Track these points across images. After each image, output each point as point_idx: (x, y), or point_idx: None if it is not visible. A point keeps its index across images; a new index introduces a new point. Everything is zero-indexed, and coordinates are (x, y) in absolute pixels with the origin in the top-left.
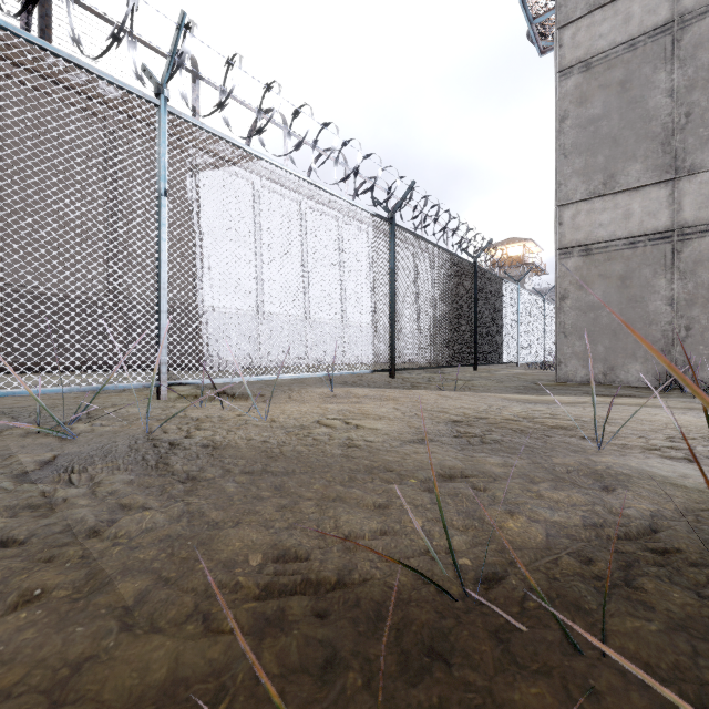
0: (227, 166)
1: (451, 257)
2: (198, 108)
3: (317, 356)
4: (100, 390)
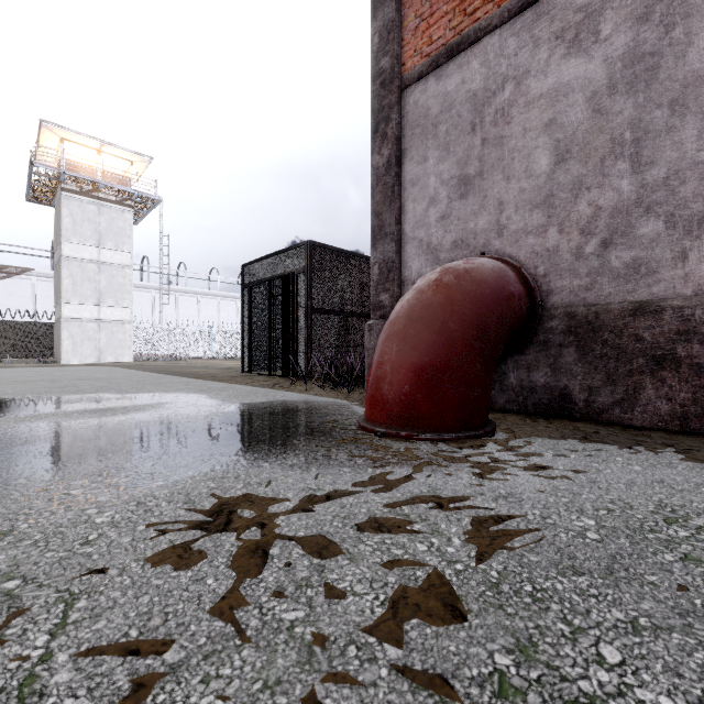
0: (15, 276)
1: (32, 323)
2: None
3: None
4: None
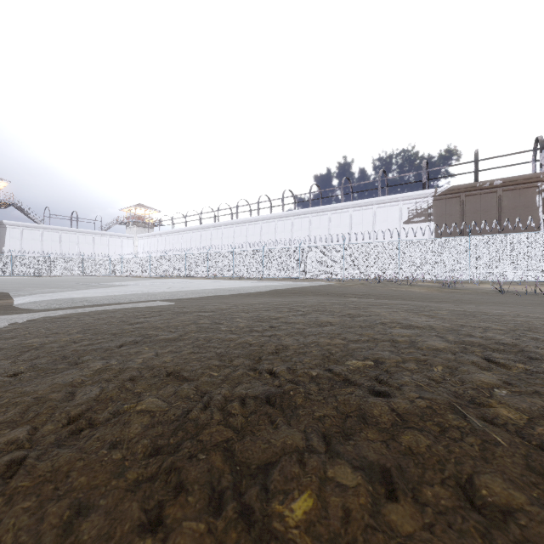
0: None
1: None
2: (543, 162)
3: (514, 276)
4: (457, 280)
